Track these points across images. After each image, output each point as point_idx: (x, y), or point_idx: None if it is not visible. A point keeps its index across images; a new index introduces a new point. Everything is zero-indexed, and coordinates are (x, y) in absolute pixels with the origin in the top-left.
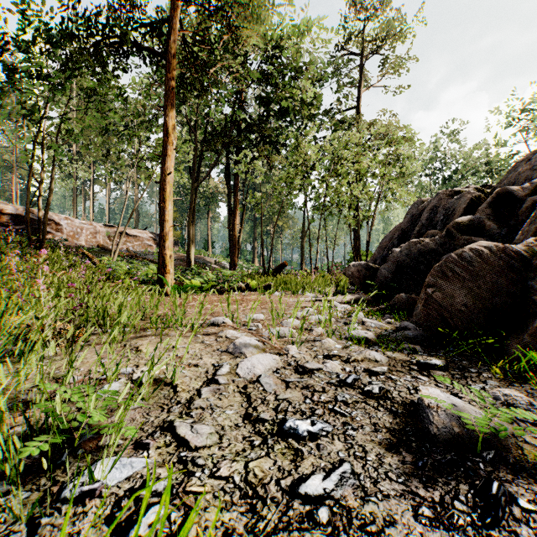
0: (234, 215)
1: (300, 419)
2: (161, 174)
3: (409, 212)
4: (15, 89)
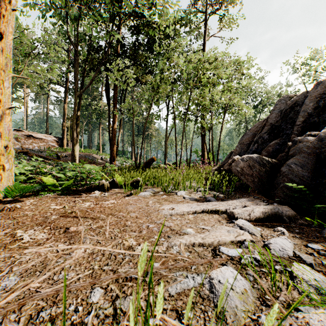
0: (113, 121)
1: None
2: None
3: (275, 108)
4: None
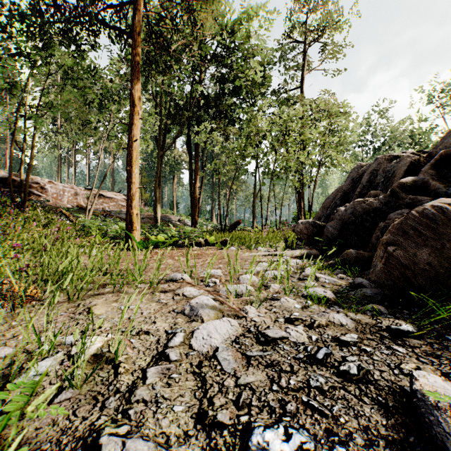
0: (195, 179)
1: (270, 426)
2: (128, 140)
3: (349, 176)
4: None
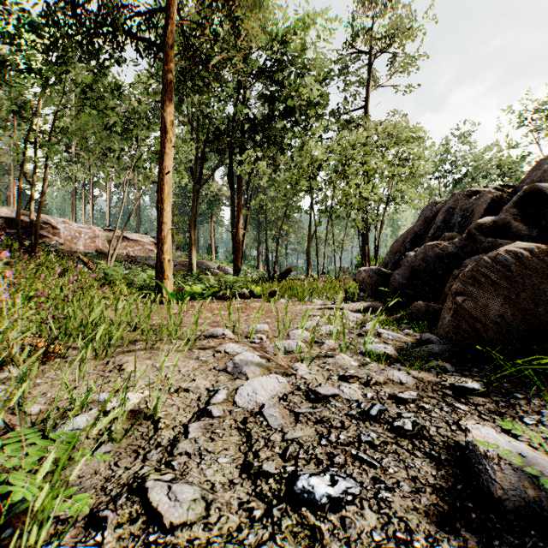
0: (238, 218)
1: (316, 474)
2: (159, 173)
3: (422, 214)
4: (3, 83)
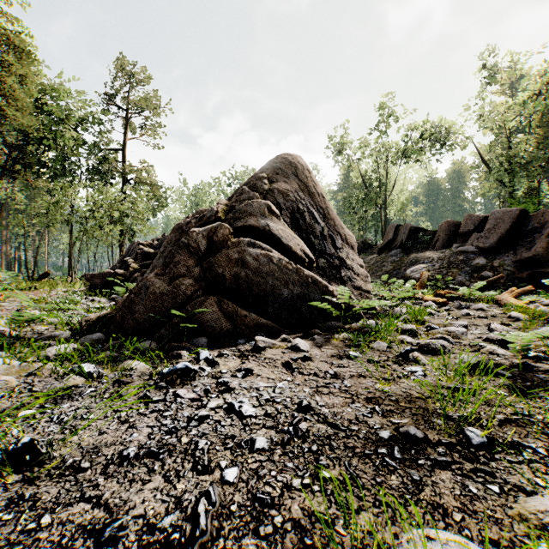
0: None
1: None
2: None
3: (129, 247)
4: None
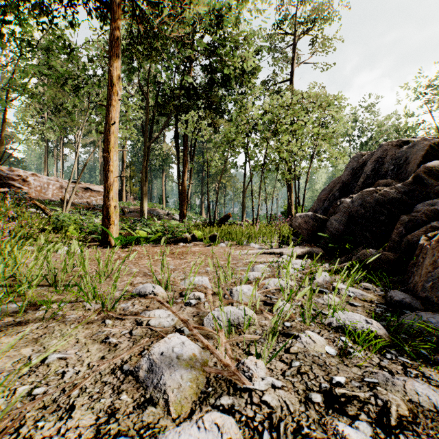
0: (183, 172)
1: None
2: (105, 124)
3: (349, 165)
4: None
